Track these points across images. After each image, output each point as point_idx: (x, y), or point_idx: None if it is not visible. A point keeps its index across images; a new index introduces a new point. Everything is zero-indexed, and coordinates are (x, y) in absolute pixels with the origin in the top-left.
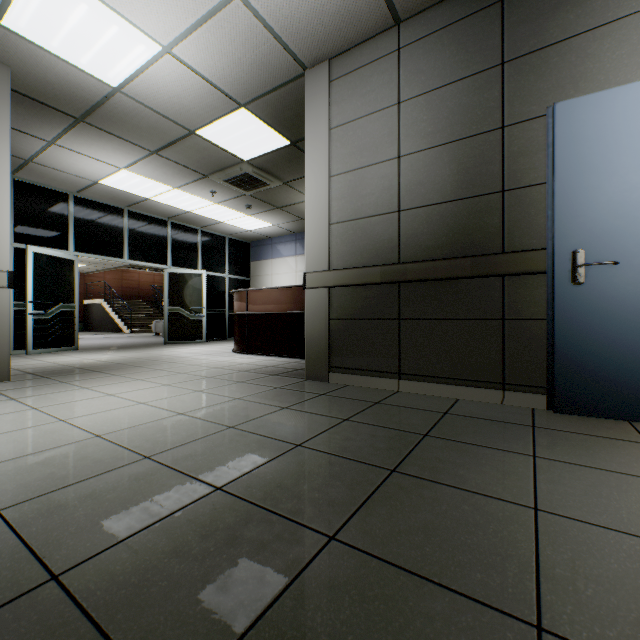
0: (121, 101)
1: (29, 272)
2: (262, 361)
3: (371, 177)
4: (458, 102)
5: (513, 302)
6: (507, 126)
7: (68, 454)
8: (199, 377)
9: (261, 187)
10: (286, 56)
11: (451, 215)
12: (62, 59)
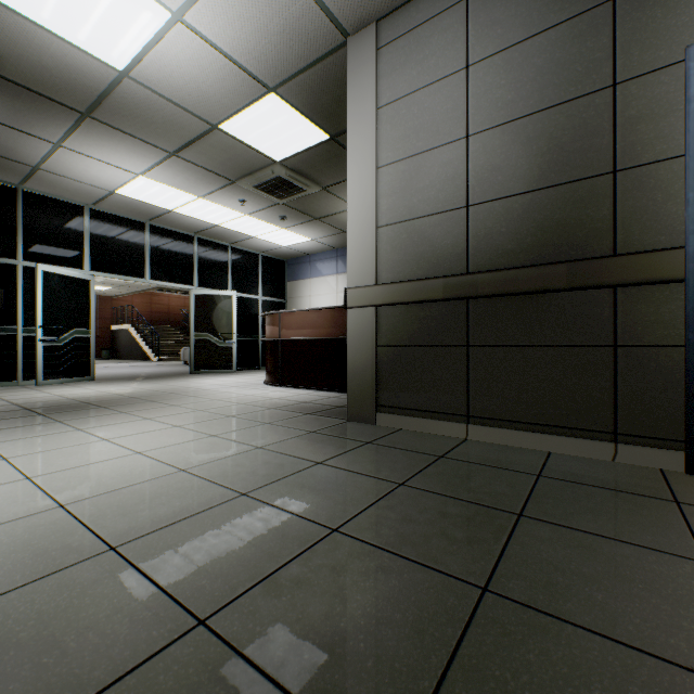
0: (130, 89)
1: (39, 293)
2: (296, 395)
3: (430, 165)
4: (549, 57)
5: (630, 322)
6: (621, 82)
7: (5, 539)
8: (219, 416)
9: (296, 194)
10: (323, 19)
11: (539, 208)
12: (57, 36)
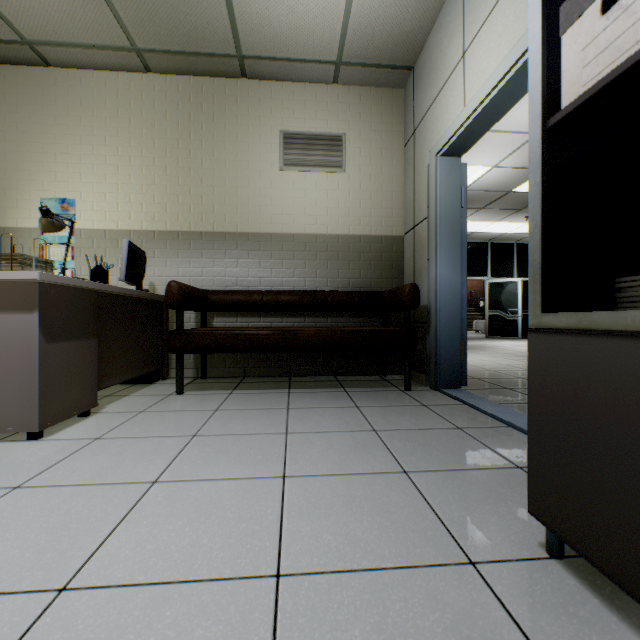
0: None
1: None
2: None
3: None
4: None
5: None
6: None
7: None
8: (513, 355)
9: None
10: None
11: None
12: None
